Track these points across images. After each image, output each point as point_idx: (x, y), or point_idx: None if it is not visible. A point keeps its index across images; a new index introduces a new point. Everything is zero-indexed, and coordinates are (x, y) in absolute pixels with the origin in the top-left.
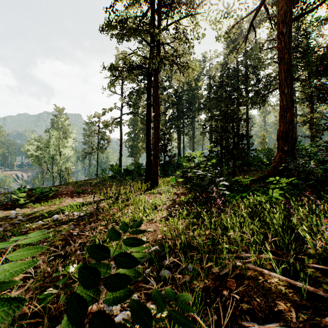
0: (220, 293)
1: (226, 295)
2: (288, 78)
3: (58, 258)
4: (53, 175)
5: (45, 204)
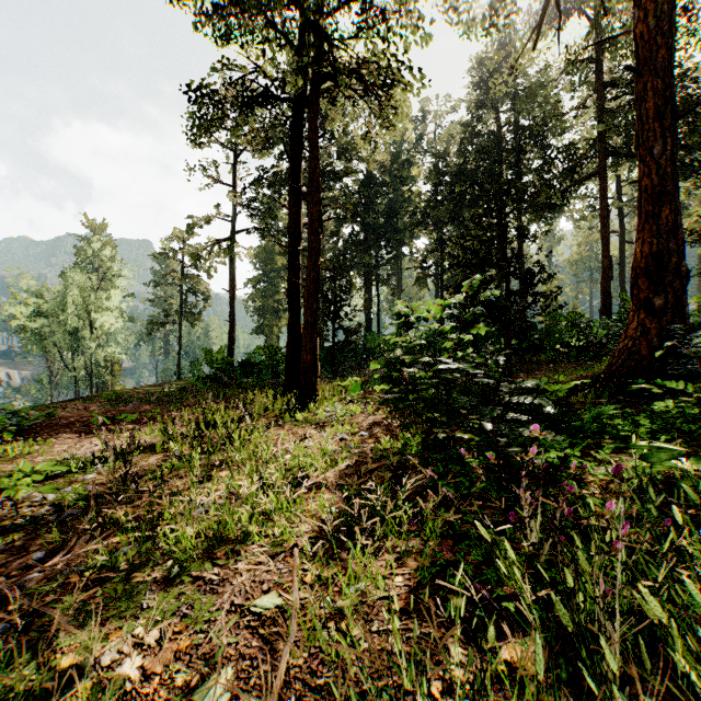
0: None
1: None
2: (666, 113)
3: None
4: (76, 375)
5: None
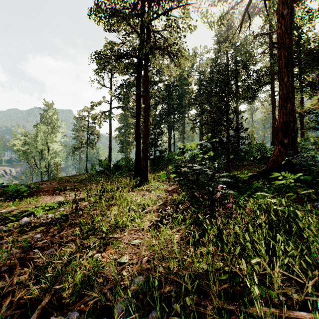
0: None
1: None
2: (289, 65)
3: None
4: (41, 170)
5: (18, 203)
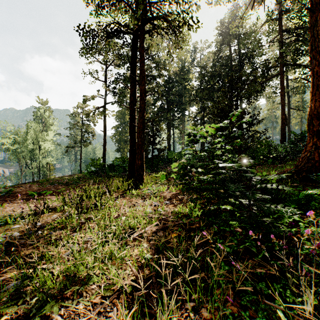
0: None
1: None
2: None
3: None
4: (32, 171)
5: None
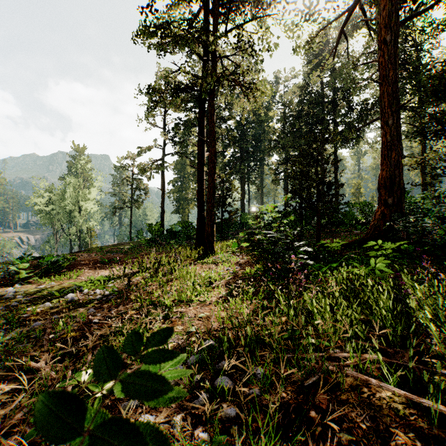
0: (306, 415)
1: (314, 418)
2: (394, 104)
3: (69, 356)
4: (70, 238)
5: (56, 278)
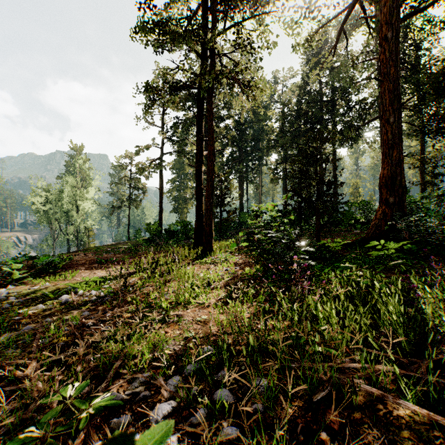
0: (316, 437)
1: (326, 440)
2: (395, 102)
3: (58, 364)
4: (68, 238)
5: (51, 279)
